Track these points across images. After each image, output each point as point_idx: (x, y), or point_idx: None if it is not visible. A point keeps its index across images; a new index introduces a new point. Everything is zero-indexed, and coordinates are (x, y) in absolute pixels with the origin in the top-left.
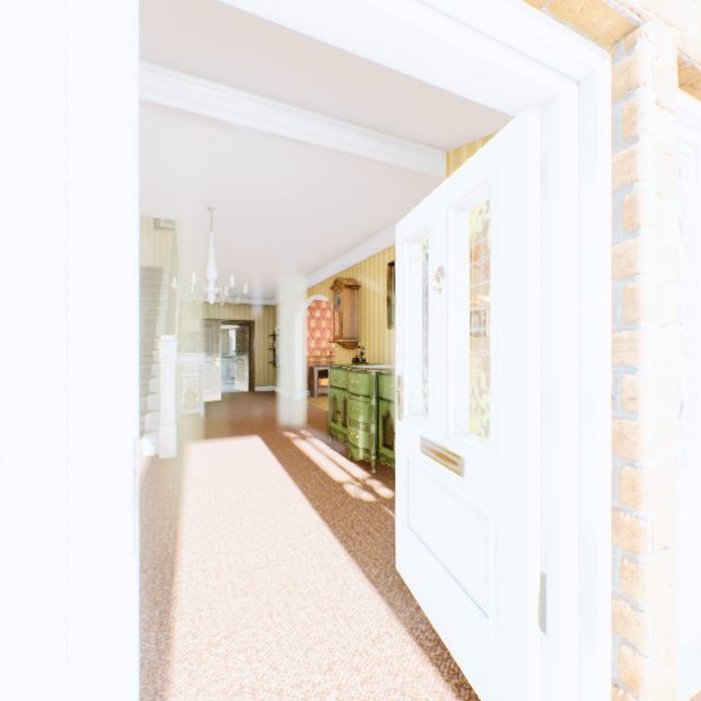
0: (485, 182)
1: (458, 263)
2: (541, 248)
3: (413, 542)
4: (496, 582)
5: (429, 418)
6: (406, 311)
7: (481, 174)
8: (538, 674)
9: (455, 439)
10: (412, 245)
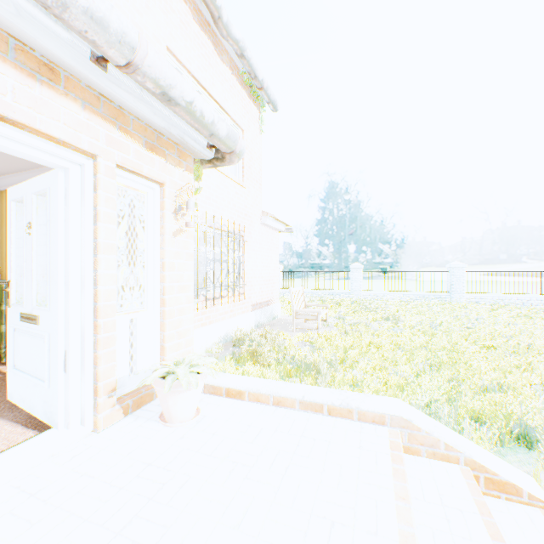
0: (46, 190)
1: (40, 222)
2: (66, 224)
3: (18, 375)
4: (51, 364)
5: (25, 301)
6: (14, 242)
7: (46, 185)
8: (65, 390)
9: (35, 308)
10: (19, 204)
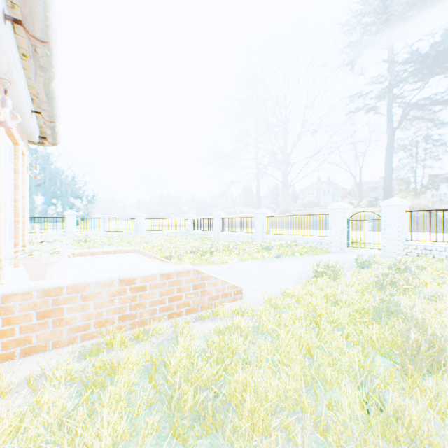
0: None
1: None
2: None
3: None
4: None
5: None
6: None
7: None
8: None
9: None
10: None
